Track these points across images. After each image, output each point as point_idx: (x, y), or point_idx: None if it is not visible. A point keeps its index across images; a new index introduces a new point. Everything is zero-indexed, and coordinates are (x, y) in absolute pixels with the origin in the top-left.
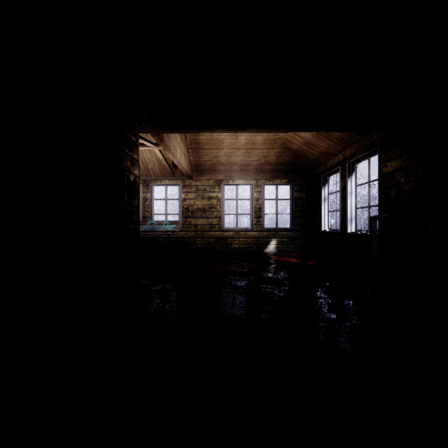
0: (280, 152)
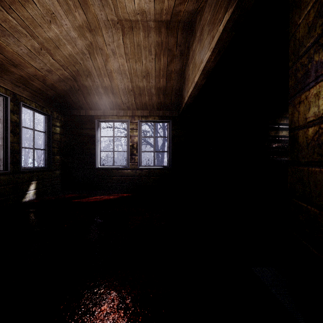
0: (65, 77)
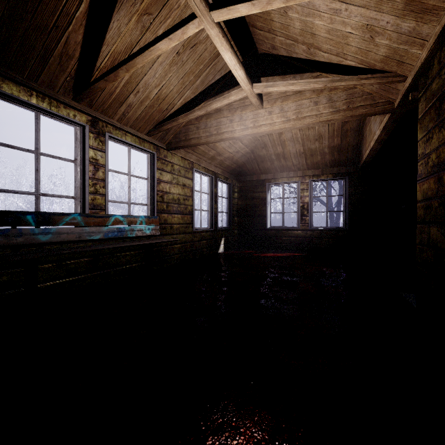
0: (246, 152)
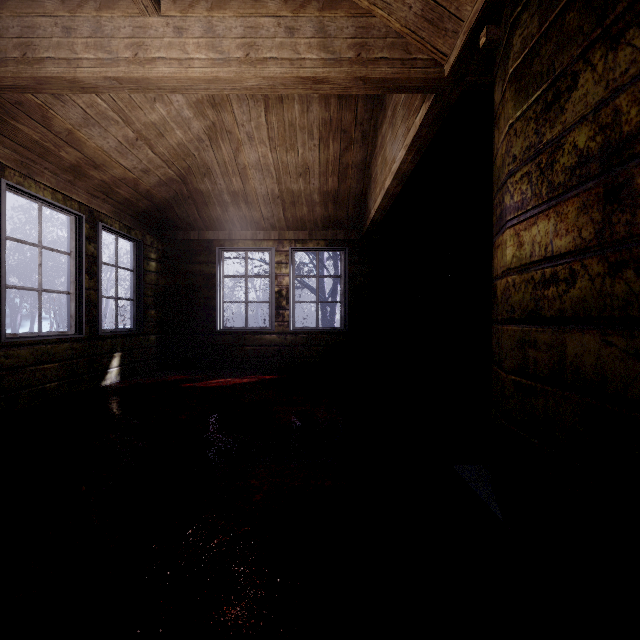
0: (169, 179)
